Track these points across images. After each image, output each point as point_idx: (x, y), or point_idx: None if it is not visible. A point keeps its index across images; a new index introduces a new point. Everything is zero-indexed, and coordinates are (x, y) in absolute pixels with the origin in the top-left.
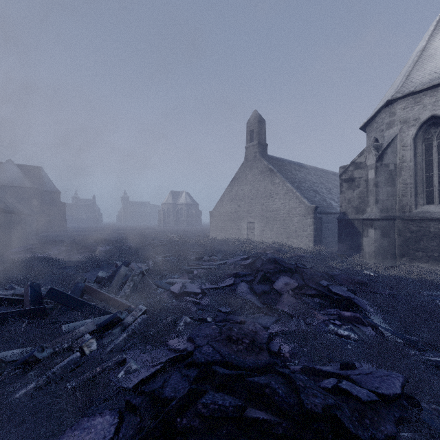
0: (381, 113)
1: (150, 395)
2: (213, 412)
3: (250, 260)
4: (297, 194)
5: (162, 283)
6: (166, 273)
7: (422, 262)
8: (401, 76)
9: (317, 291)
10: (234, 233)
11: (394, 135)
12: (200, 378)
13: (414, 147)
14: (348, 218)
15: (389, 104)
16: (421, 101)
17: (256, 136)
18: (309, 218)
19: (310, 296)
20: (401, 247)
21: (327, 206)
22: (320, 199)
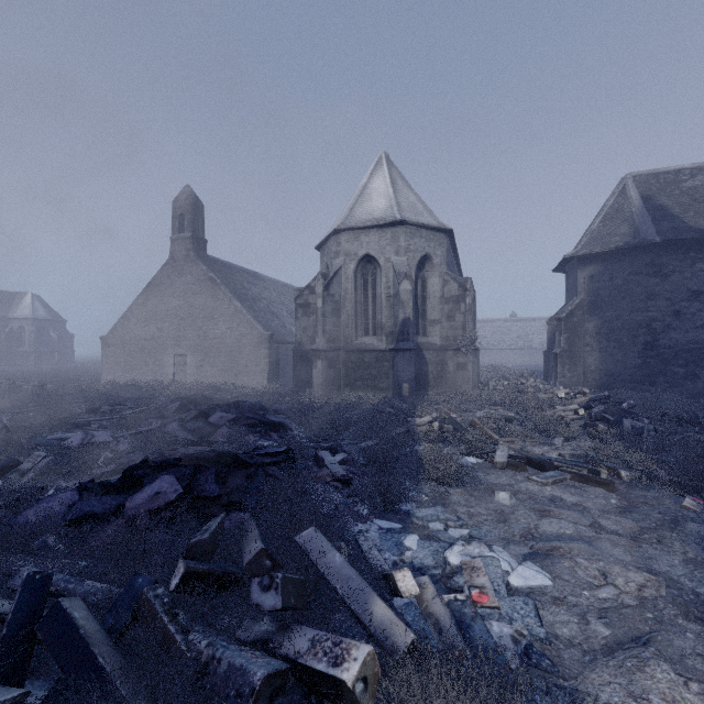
0: (331, 239)
1: (99, 484)
2: (160, 463)
3: (181, 402)
4: (248, 316)
5: (42, 441)
6: (40, 431)
7: (360, 391)
8: (349, 205)
9: (255, 420)
10: (151, 372)
11: (340, 265)
12: (144, 463)
13: (355, 280)
14: (304, 349)
15: (336, 233)
16: (359, 238)
17: (190, 225)
18: (263, 348)
19: (247, 426)
20: (345, 378)
21: (287, 334)
22: (278, 324)
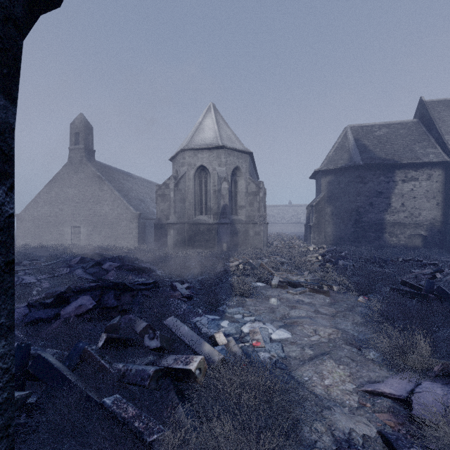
0: (179, 155)
1: (39, 304)
2: (80, 289)
3: (81, 257)
4: (124, 202)
5: None
6: None
7: (197, 248)
8: (190, 134)
9: (132, 267)
10: (55, 238)
11: (185, 171)
12: (68, 290)
13: (194, 181)
14: (162, 223)
15: (182, 151)
16: (197, 155)
17: (83, 140)
18: (134, 222)
19: (127, 270)
20: (188, 241)
21: (150, 213)
22: (144, 207)
